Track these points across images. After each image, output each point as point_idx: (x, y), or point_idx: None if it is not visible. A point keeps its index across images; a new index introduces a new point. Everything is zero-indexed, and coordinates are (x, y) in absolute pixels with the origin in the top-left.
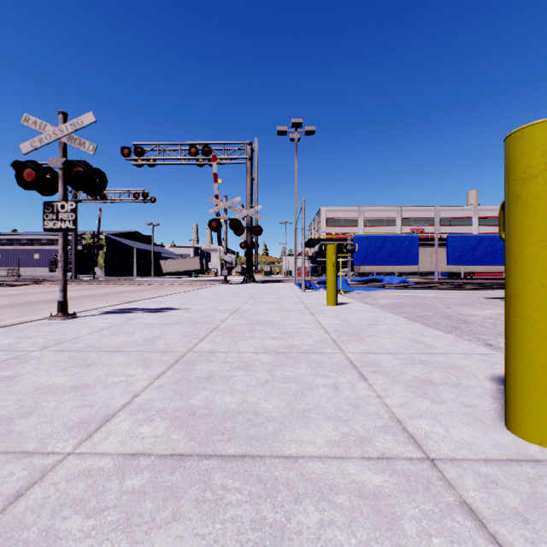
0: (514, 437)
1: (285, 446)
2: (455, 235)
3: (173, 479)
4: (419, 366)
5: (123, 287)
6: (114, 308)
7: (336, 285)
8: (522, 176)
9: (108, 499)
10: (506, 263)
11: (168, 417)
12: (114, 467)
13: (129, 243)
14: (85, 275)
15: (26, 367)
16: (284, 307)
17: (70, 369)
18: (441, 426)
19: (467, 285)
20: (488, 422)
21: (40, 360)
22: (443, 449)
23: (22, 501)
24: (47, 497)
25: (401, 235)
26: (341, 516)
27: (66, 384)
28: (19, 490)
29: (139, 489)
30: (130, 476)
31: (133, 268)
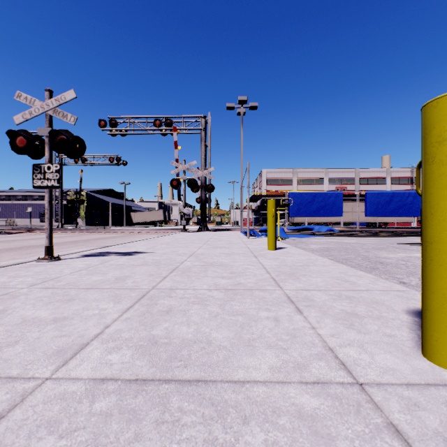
0: (430, 363)
1: (233, 372)
2: (372, 192)
3: (137, 401)
4: (346, 301)
5: (100, 235)
6: (91, 252)
7: (275, 233)
8: (437, 139)
9: (79, 421)
10: (423, 214)
11: (134, 346)
12: (86, 391)
13: (105, 198)
14: (70, 225)
15: (16, 301)
16: (232, 251)
17: (52, 304)
18: (367, 353)
19: (382, 233)
20: (407, 350)
21: (28, 296)
22: (369, 374)
23: (3, 422)
24: (25, 419)
25: (328, 192)
26: (283, 437)
27: (48, 316)
28: (1, 412)
29: (106, 411)
30: (99, 399)
31: (109, 219)
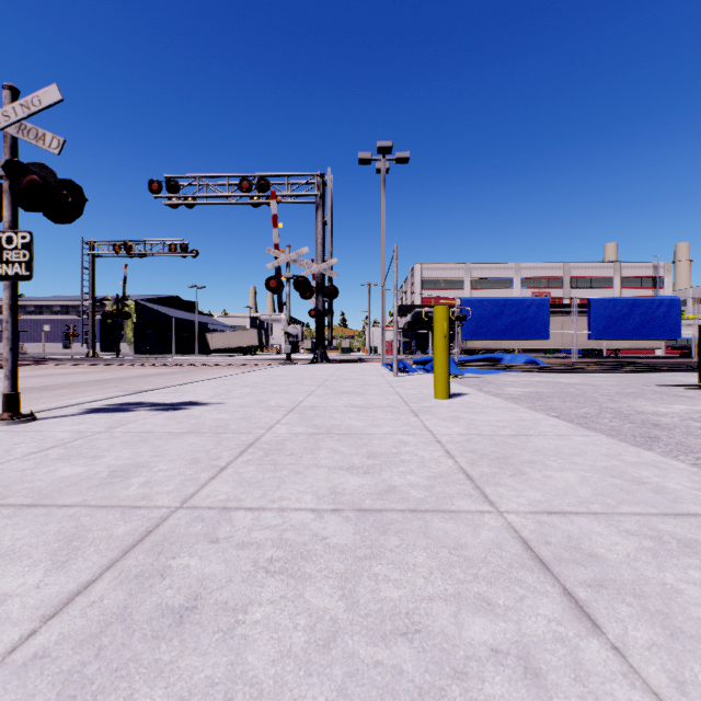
0: None
1: None
2: (599, 298)
3: None
4: (691, 561)
5: (152, 369)
6: (109, 402)
7: (448, 368)
8: None
9: None
10: None
11: None
12: None
13: (166, 311)
14: (110, 353)
15: None
16: (369, 401)
17: None
18: None
19: (618, 367)
20: None
21: None
22: None
23: None
24: None
25: (526, 298)
26: None
27: None
28: None
29: None
30: None
31: (172, 344)
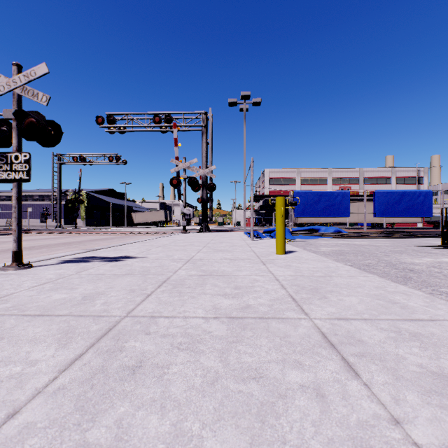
0: None
1: None
2: (381, 191)
3: None
4: (414, 343)
5: (98, 235)
6: (75, 256)
7: (284, 235)
8: None
9: None
10: None
11: None
12: None
13: (106, 198)
14: (70, 225)
15: None
16: (235, 255)
17: None
18: None
19: (393, 234)
20: None
21: None
22: None
23: None
24: None
25: (334, 191)
26: None
27: None
28: None
29: None
30: None
31: (110, 220)
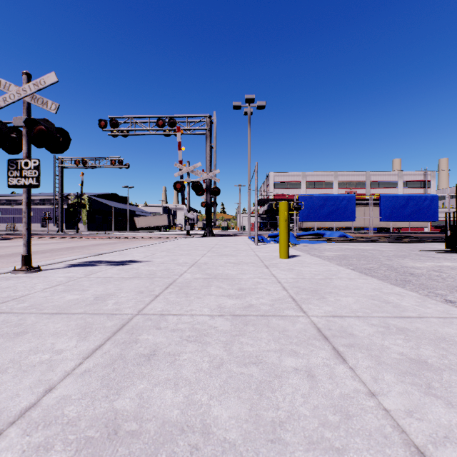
0: None
1: None
2: (386, 195)
3: None
4: (399, 336)
5: (100, 240)
6: (81, 260)
7: (288, 240)
8: None
9: None
10: None
11: (76, 441)
12: None
13: (108, 202)
14: (71, 230)
15: None
16: (239, 259)
17: None
18: None
19: (398, 239)
20: None
21: None
22: None
23: None
24: None
25: (340, 195)
26: None
27: None
28: None
29: None
30: None
31: (112, 224)
